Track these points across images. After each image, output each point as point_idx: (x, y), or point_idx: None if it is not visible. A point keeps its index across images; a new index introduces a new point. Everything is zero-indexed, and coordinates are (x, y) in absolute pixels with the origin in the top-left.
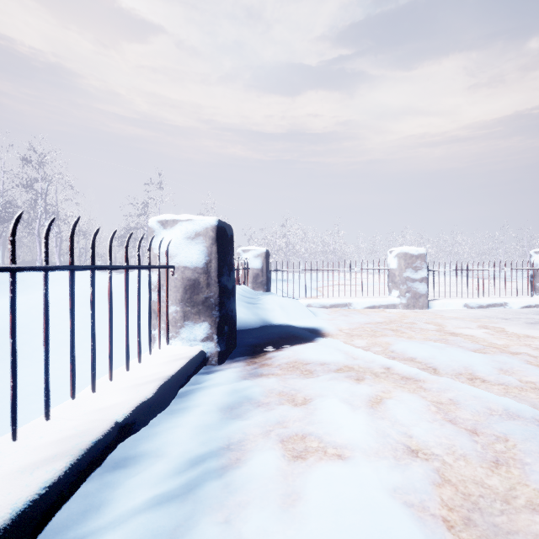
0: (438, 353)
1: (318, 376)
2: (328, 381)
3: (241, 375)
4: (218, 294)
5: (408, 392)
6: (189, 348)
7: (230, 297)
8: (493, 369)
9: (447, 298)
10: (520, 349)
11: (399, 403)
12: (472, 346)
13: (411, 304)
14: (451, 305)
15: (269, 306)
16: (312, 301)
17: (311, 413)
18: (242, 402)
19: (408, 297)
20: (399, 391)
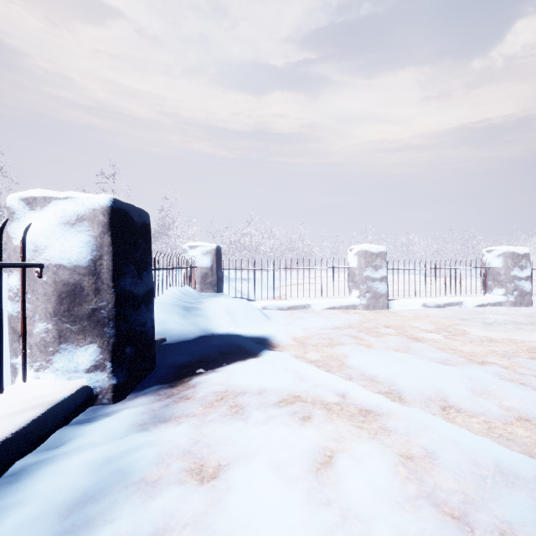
0: (402, 369)
1: (250, 417)
2: (262, 425)
3: (139, 421)
4: (114, 303)
5: (368, 440)
6: (65, 383)
7: (139, 306)
8: (467, 390)
9: (405, 297)
10: (488, 358)
11: (355, 466)
12: (437, 356)
13: (371, 305)
14: (410, 305)
15: (212, 312)
16: (267, 302)
17: (218, 501)
18: (112, 486)
19: (368, 297)
20: (356, 438)
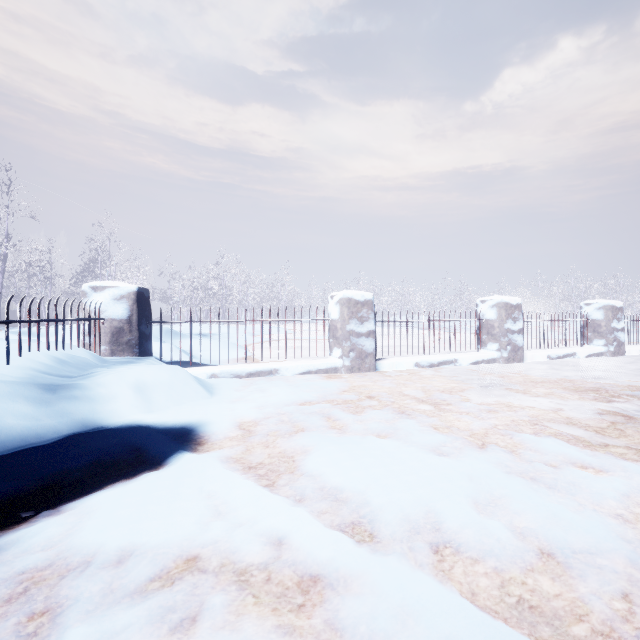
0: (381, 471)
1: None
2: None
3: None
4: None
5: None
6: None
7: None
8: (467, 504)
9: (398, 354)
10: (488, 438)
11: None
12: (429, 442)
13: (356, 366)
14: (402, 365)
15: (106, 391)
16: (218, 368)
17: None
18: None
19: (352, 358)
20: None
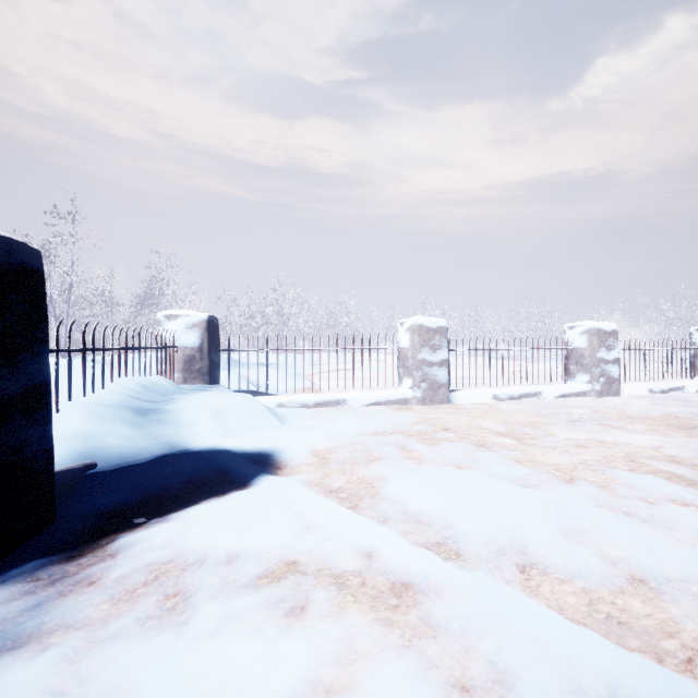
0: (463, 498)
1: (193, 620)
2: (210, 638)
3: None
4: None
5: (399, 655)
6: None
7: (4, 417)
8: (554, 532)
9: (472, 386)
10: (577, 473)
11: None
12: (512, 474)
13: (428, 398)
14: (478, 397)
15: (188, 416)
16: (286, 398)
17: None
18: None
19: (423, 388)
20: (378, 653)
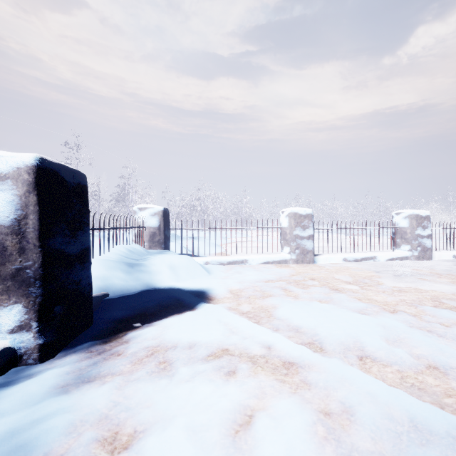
0: (324, 319)
1: (176, 374)
2: (187, 382)
3: (61, 383)
4: (40, 263)
5: (289, 396)
6: None
7: (72, 265)
8: (381, 339)
9: (329, 252)
10: (398, 307)
11: (274, 428)
12: (355, 306)
13: (300, 259)
14: (333, 259)
15: (156, 268)
16: (210, 258)
17: None
18: None
19: (297, 253)
20: (277, 394)
